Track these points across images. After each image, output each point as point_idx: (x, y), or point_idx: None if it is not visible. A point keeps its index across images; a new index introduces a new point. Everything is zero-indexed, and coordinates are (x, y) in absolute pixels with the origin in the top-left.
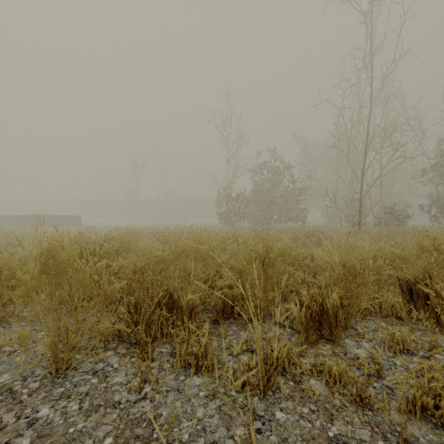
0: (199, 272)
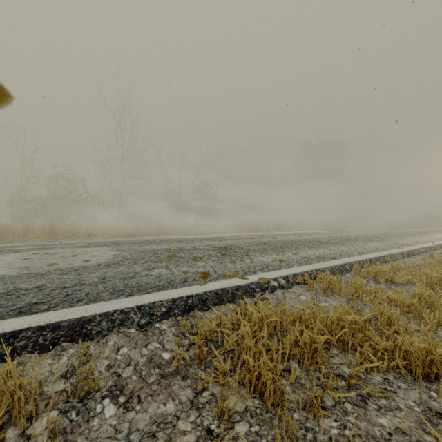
0: (9, 232)
